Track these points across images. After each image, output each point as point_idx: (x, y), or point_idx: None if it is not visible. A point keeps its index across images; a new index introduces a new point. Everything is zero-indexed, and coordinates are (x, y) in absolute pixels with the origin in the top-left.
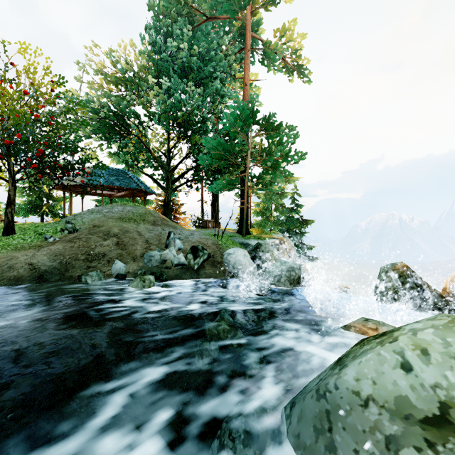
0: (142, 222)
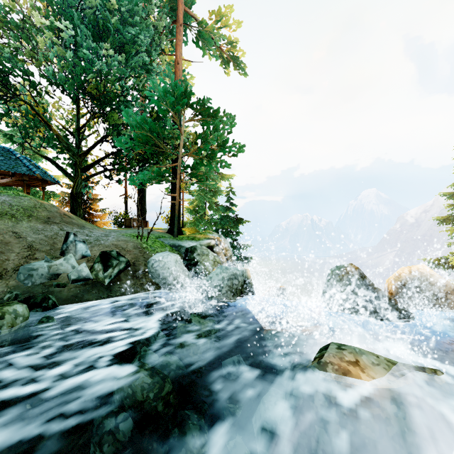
0: (26, 219)
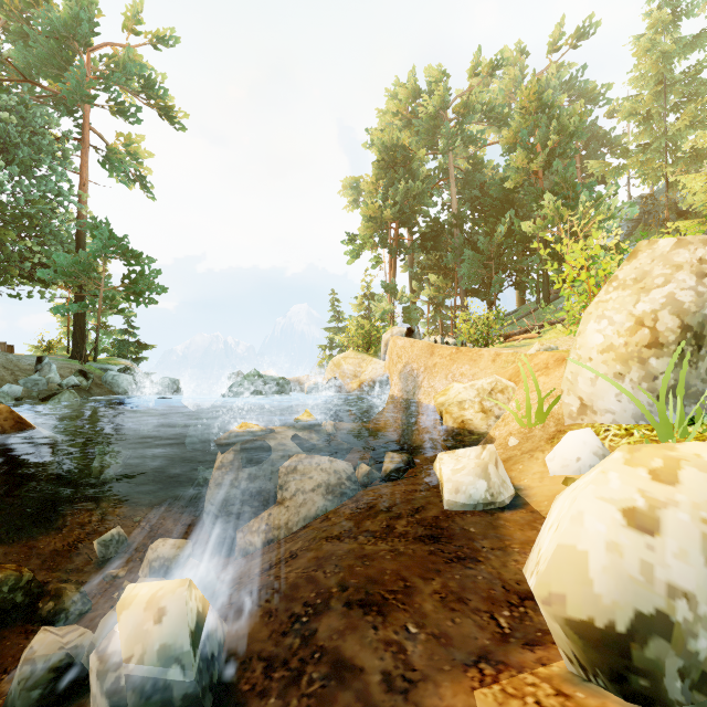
0: None
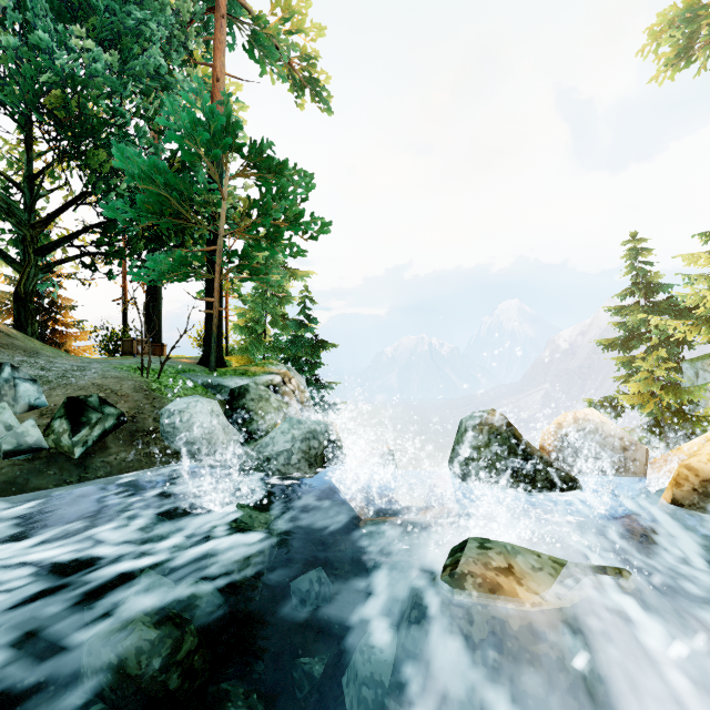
0: None
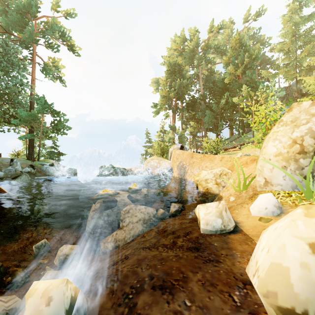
0: None
